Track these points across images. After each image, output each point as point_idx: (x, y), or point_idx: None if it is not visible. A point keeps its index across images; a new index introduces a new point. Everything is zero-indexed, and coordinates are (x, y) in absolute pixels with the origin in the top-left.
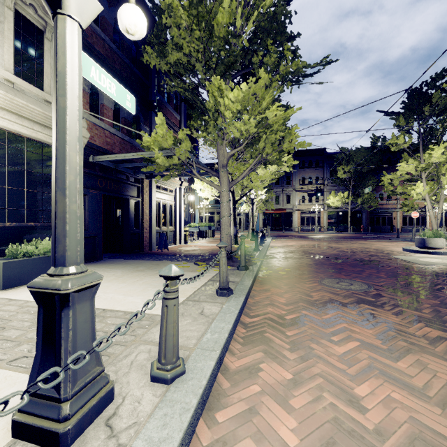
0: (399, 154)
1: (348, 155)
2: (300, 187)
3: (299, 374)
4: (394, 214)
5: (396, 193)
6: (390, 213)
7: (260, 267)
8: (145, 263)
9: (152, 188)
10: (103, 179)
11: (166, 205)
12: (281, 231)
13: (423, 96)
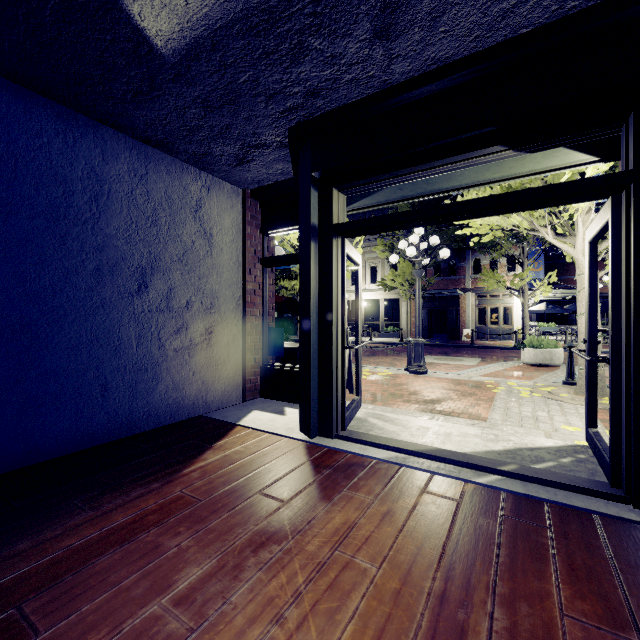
0: None
1: None
2: None
3: None
4: None
5: None
6: None
7: None
8: None
9: (466, 300)
10: (431, 302)
11: (498, 308)
12: None
13: None
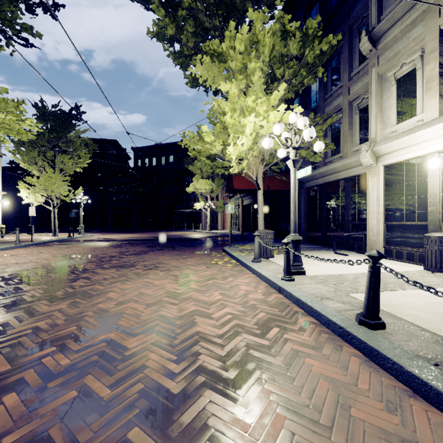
0: None
1: None
2: None
3: (245, 297)
4: None
5: None
6: None
7: None
8: None
9: None
10: None
11: None
12: None
13: None
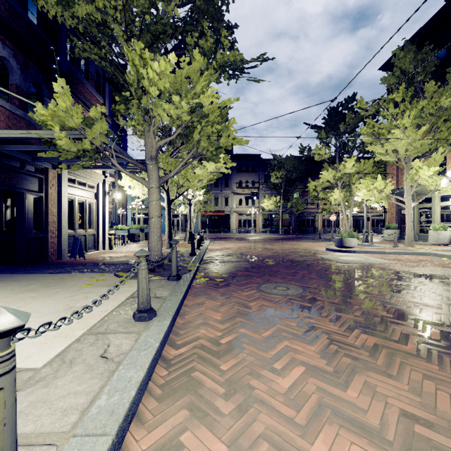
0: (320, 164)
1: (280, 162)
2: (238, 190)
3: (237, 442)
4: (316, 217)
5: (319, 199)
6: (313, 216)
7: (196, 274)
8: (43, 278)
9: (62, 181)
10: None
11: (84, 203)
12: (219, 233)
13: (339, 114)
